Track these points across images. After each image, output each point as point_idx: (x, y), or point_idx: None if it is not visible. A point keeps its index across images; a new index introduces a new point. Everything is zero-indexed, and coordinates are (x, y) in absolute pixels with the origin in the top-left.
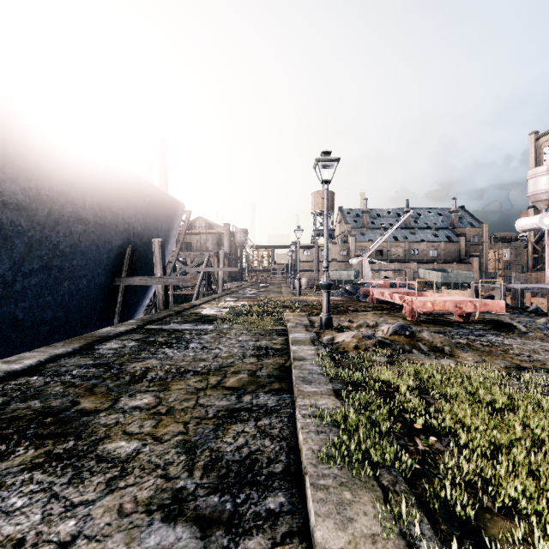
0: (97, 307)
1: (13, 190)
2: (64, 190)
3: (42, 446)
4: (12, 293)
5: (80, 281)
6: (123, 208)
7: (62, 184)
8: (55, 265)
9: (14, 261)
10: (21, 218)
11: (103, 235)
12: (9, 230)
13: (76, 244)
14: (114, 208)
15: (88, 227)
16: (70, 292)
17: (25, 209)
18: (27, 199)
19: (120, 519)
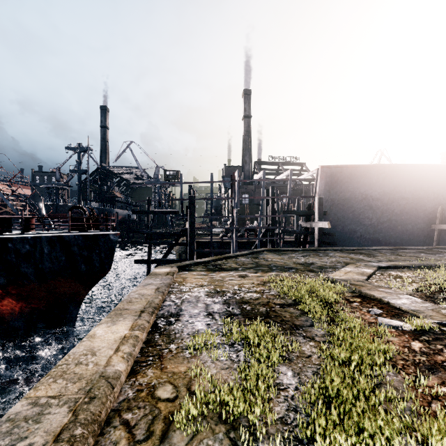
0: (420, 240)
1: (375, 194)
2: (394, 188)
3: (367, 255)
4: (377, 230)
5: (407, 226)
6: (431, 187)
7: (393, 186)
8: (393, 219)
9: (376, 218)
10: (378, 203)
11: (418, 203)
12: (374, 207)
13: (403, 209)
14: (424, 188)
15: (408, 201)
16: (402, 231)
17: (379, 199)
18: (379, 196)
19: (371, 259)
